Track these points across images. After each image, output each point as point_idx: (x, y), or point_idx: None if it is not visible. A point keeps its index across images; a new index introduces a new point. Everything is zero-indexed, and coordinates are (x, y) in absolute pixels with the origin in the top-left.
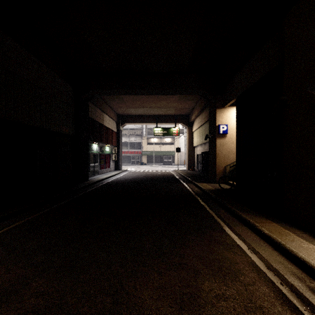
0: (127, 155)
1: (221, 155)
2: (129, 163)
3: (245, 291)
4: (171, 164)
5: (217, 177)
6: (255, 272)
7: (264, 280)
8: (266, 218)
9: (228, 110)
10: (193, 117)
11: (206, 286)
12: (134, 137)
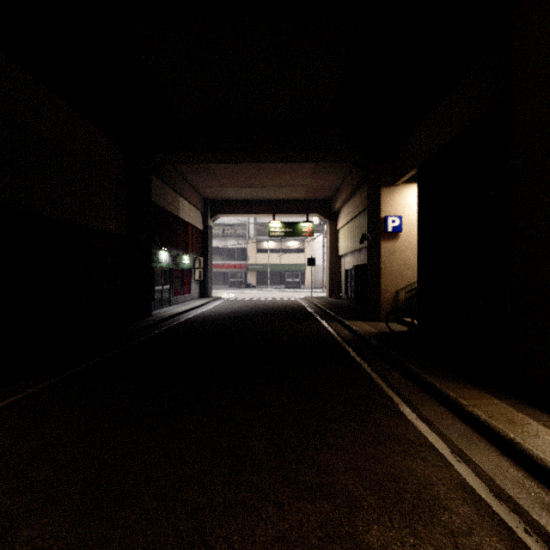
0: (221, 271)
1: (389, 270)
2: (225, 284)
3: (454, 548)
4: (298, 286)
5: (382, 311)
6: (471, 505)
7: (491, 523)
8: (478, 389)
9: (402, 191)
10: (339, 203)
11: (375, 537)
12: (234, 239)
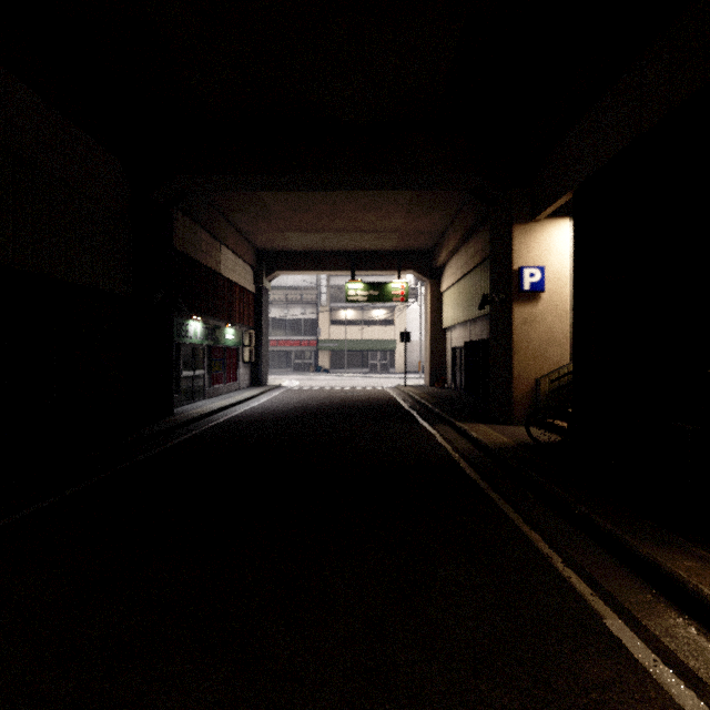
0: (283, 349)
1: (526, 348)
2: (287, 368)
3: None
4: (386, 370)
5: (515, 409)
6: None
7: None
8: None
9: (544, 229)
10: (444, 255)
11: None
12: (300, 307)
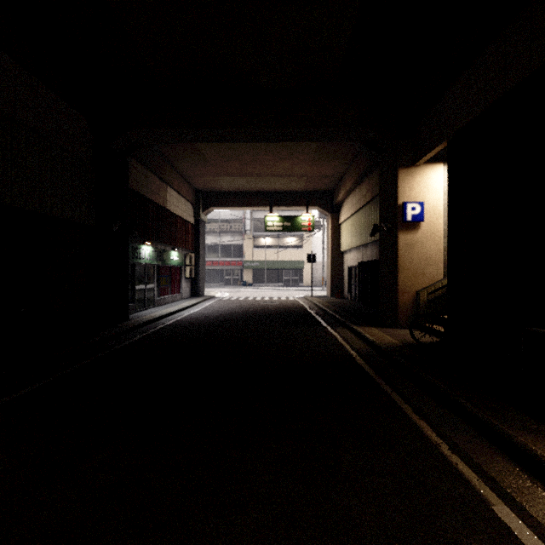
0: (216, 268)
1: (408, 267)
2: (220, 282)
3: None
4: (296, 284)
5: (400, 316)
6: None
7: None
8: None
9: (423, 172)
10: (342, 194)
11: None
12: (230, 235)
